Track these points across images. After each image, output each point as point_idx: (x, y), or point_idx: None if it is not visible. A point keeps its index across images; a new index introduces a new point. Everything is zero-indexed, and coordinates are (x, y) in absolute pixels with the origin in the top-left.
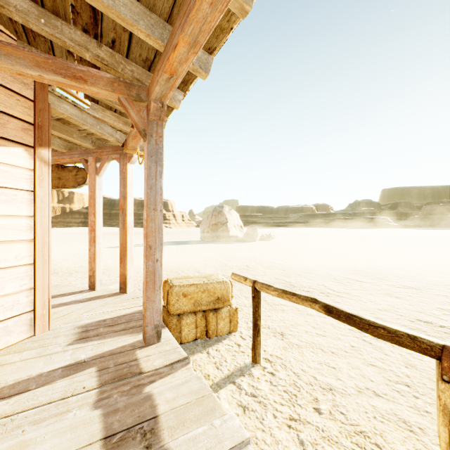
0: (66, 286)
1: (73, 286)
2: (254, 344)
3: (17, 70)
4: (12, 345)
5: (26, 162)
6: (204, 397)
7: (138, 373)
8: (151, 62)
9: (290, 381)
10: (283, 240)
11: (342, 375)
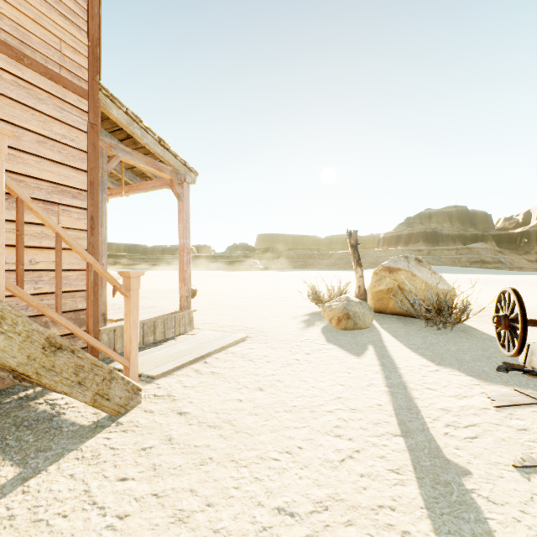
0: None
1: None
2: None
3: None
4: None
5: None
6: None
7: None
8: None
9: None
10: None
11: None
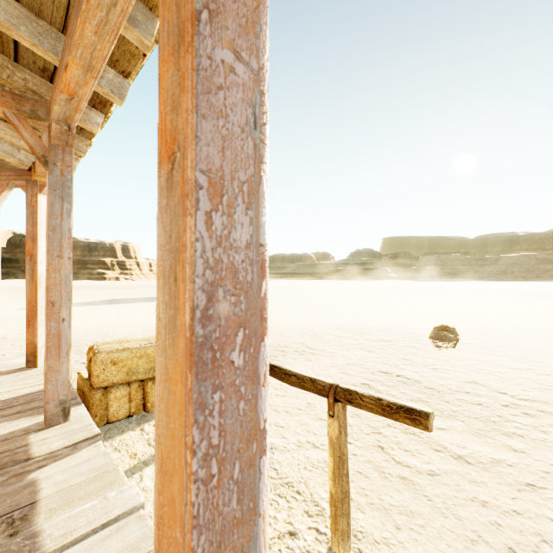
0: None
1: None
2: None
3: None
4: None
5: None
6: (106, 472)
7: (24, 460)
8: (52, 73)
9: None
10: (275, 295)
11: (288, 432)
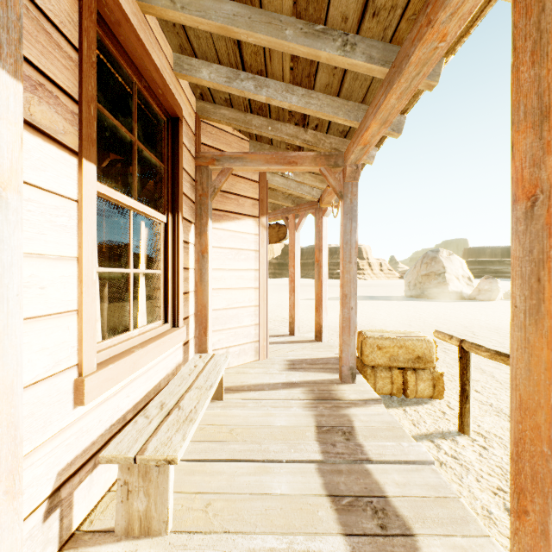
0: (271, 330)
1: (276, 330)
2: (460, 411)
3: (255, 168)
4: (247, 363)
5: (254, 229)
6: (394, 427)
7: (336, 399)
8: (347, 132)
9: (507, 460)
10: None
11: None
